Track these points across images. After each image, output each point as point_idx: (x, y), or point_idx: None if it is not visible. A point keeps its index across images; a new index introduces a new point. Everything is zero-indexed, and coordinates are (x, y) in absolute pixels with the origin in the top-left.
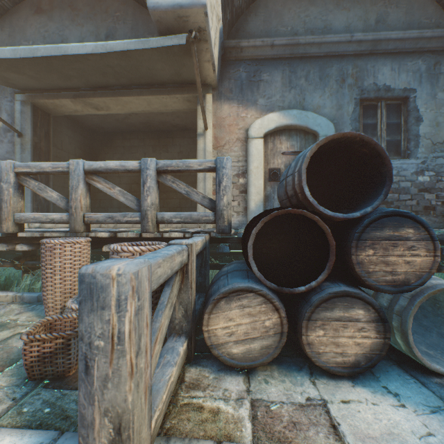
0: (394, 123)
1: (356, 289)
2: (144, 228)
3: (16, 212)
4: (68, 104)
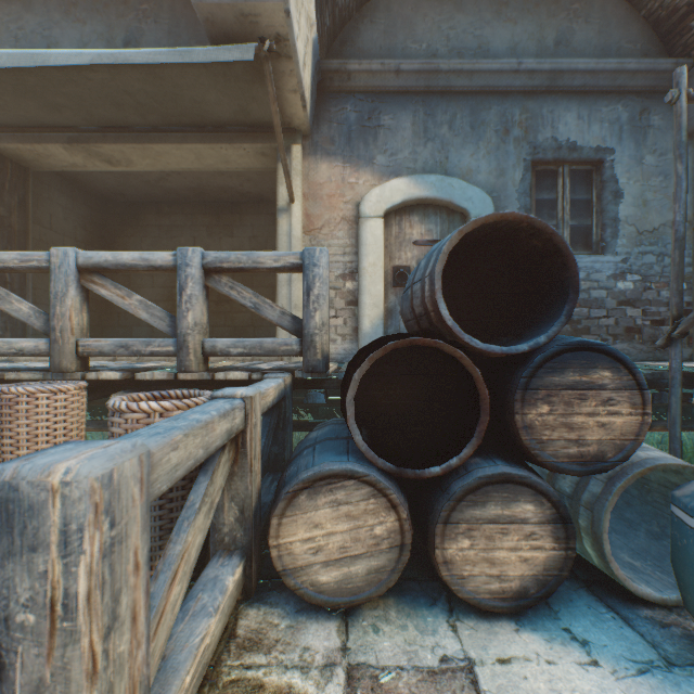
0: (582, 200)
1: (522, 470)
2: (182, 365)
3: None
4: (59, 153)
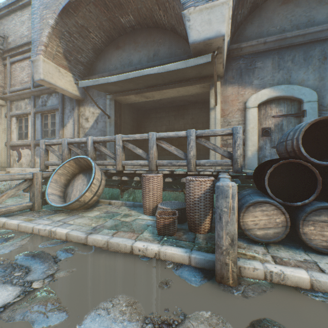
0: None
1: None
2: (189, 169)
3: (122, 160)
4: (132, 97)
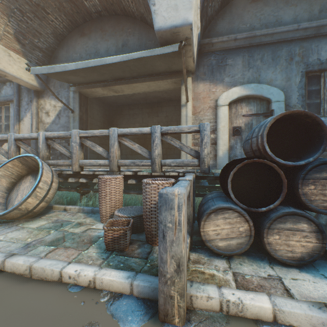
0: None
1: (301, 211)
2: (153, 169)
3: (79, 160)
4: (99, 90)
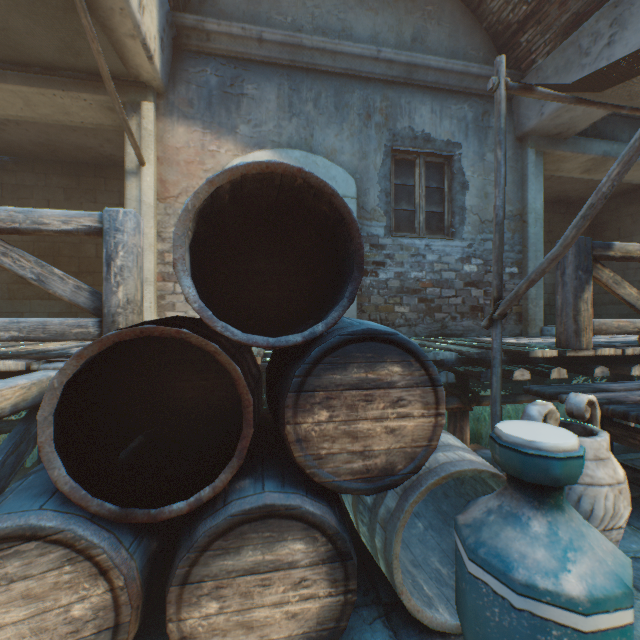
0: (436, 189)
1: (293, 496)
2: None
3: None
4: None
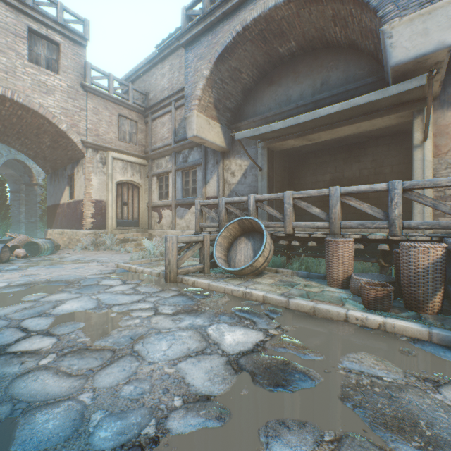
0: None
1: None
2: (391, 232)
3: (292, 221)
4: (290, 142)
